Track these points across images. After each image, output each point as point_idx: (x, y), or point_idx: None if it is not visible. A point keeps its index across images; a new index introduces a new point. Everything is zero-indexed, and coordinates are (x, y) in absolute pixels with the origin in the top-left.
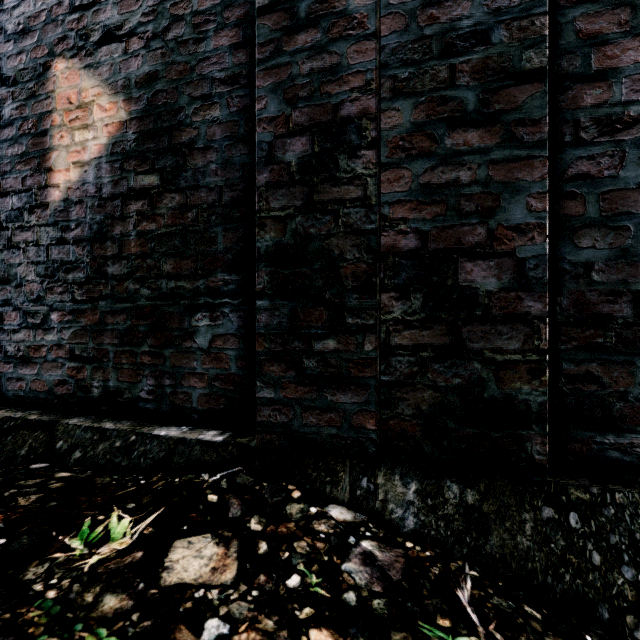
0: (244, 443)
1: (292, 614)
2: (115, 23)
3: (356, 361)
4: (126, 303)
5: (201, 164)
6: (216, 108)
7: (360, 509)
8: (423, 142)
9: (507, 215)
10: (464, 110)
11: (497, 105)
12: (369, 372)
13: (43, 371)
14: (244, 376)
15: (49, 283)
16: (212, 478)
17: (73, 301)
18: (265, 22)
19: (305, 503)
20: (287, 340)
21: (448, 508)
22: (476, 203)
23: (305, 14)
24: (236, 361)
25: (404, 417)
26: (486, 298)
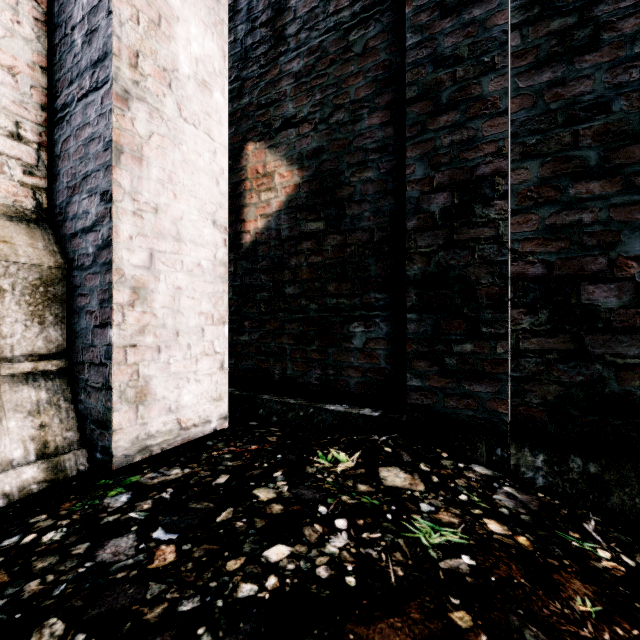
0: (396, 418)
1: (469, 510)
2: (291, 114)
3: (490, 360)
4: (299, 314)
5: (357, 212)
6: (369, 171)
7: (497, 469)
8: (549, 192)
9: (627, 248)
10: (586, 166)
11: (617, 160)
12: (501, 369)
13: (238, 361)
14: (392, 369)
15: (243, 300)
16: (381, 438)
17: (260, 313)
18: (413, 109)
19: (453, 460)
20: (431, 343)
21: (572, 474)
22: (597, 239)
23: (446, 101)
24: (385, 358)
25: (532, 405)
26: (607, 314)
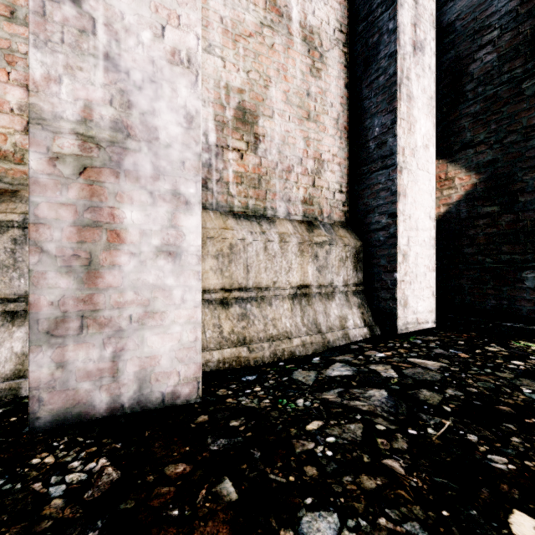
0: None
1: None
2: (469, 140)
3: None
4: (476, 265)
5: (529, 199)
6: None
7: None
8: None
9: None
10: None
11: None
12: None
13: None
14: None
15: None
16: None
17: (442, 264)
18: None
19: None
20: None
21: None
22: None
23: None
24: None
25: None
26: None
